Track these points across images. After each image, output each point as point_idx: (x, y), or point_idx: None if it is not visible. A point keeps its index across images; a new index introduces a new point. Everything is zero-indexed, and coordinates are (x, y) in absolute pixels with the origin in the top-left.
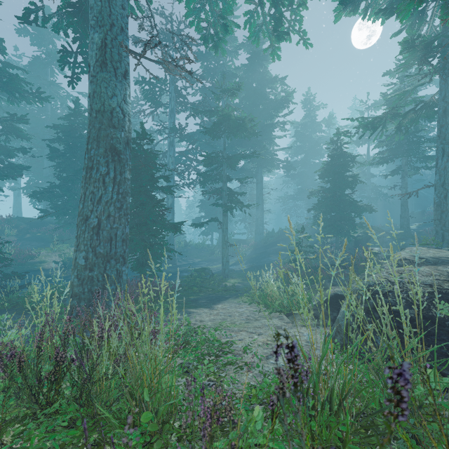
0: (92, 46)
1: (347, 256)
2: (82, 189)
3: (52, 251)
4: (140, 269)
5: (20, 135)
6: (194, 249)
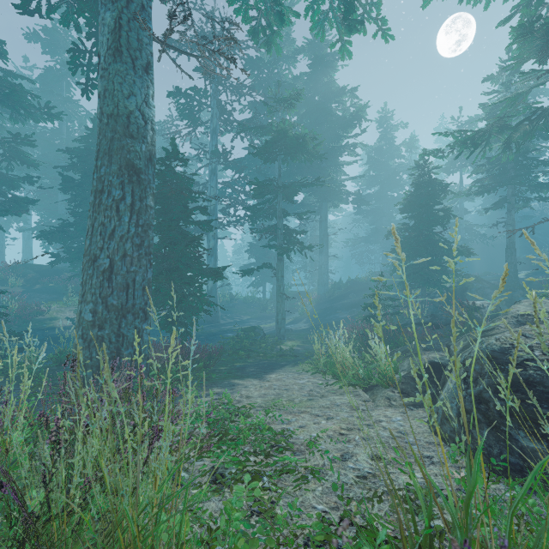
0: (102, 29)
1: (437, 312)
2: (89, 219)
3: (66, 305)
4: (170, 328)
5: (26, 160)
6: (242, 304)
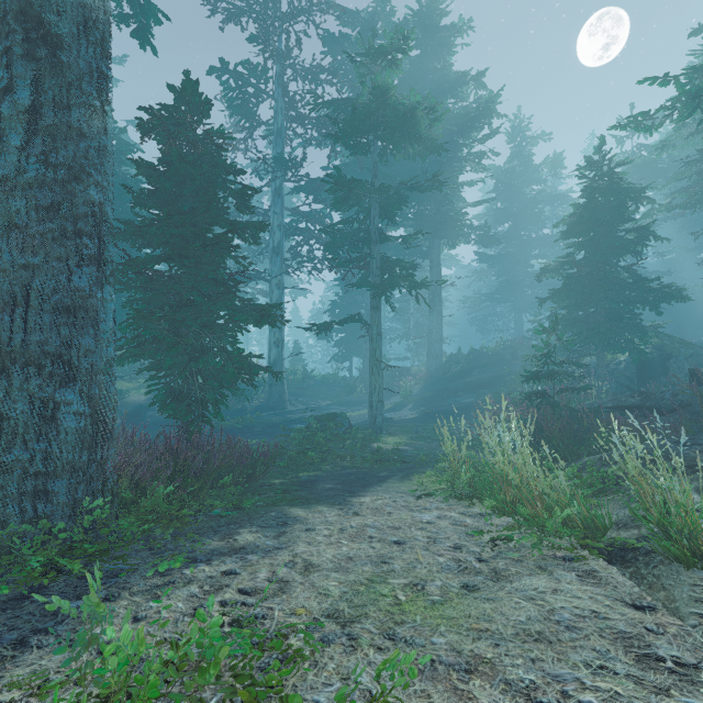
0: None
1: (623, 393)
2: None
3: None
4: (171, 408)
5: None
6: (320, 384)
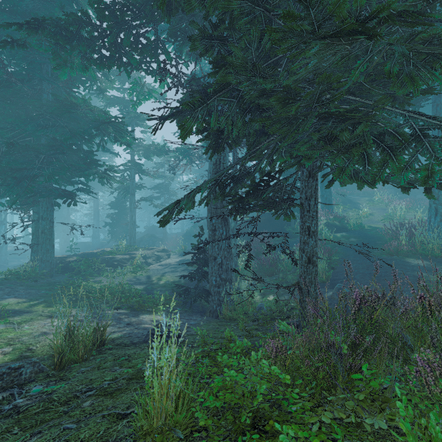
0: None
1: None
2: None
3: None
4: None
5: None
6: None
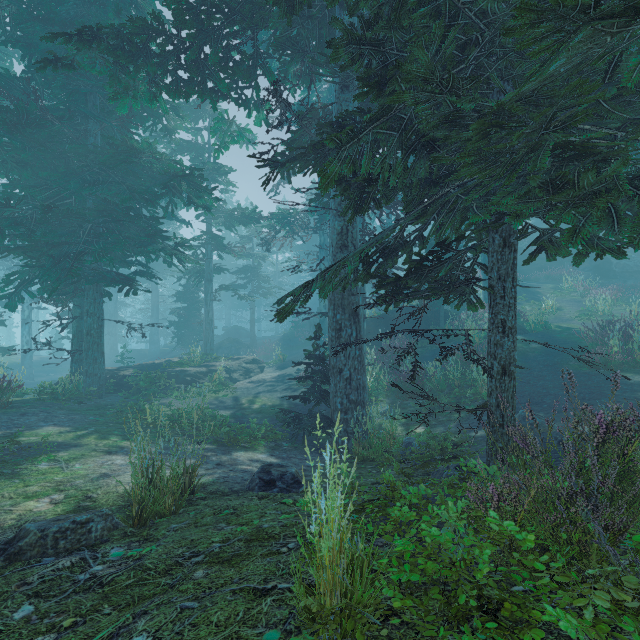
0: None
1: None
2: None
3: None
4: None
5: None
6: None
